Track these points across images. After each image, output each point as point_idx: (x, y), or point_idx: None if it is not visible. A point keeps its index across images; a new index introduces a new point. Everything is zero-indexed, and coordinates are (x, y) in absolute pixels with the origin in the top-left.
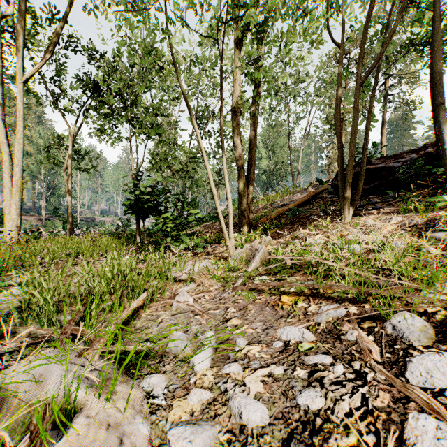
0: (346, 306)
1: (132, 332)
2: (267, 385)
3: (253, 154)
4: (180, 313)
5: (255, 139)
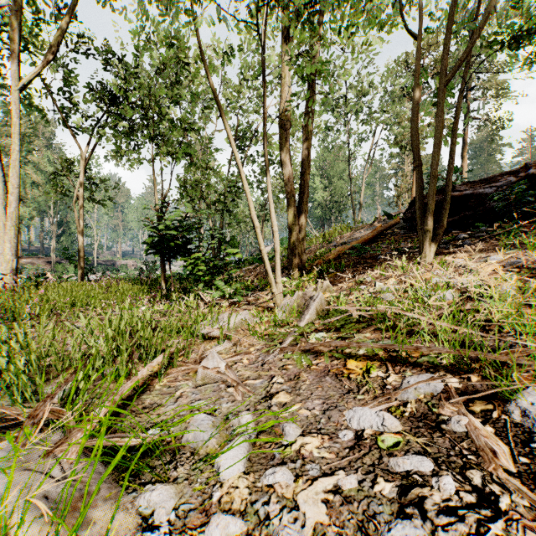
0: (444, 377)
1: (138, 412)
2: (333, 509)
3: (307, 179)
4: (207, 383)
5: (308, 159)
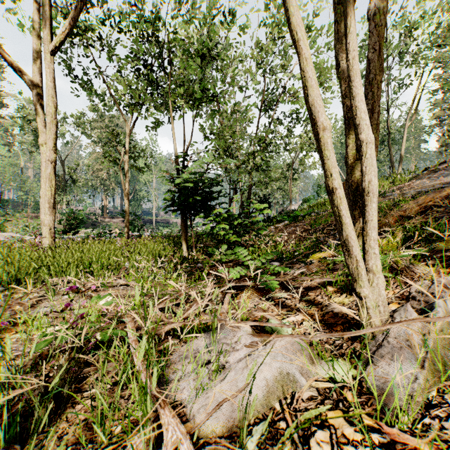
0: None
1: None
2: None
3: (376, 89)
4: None
5: (379, 59)
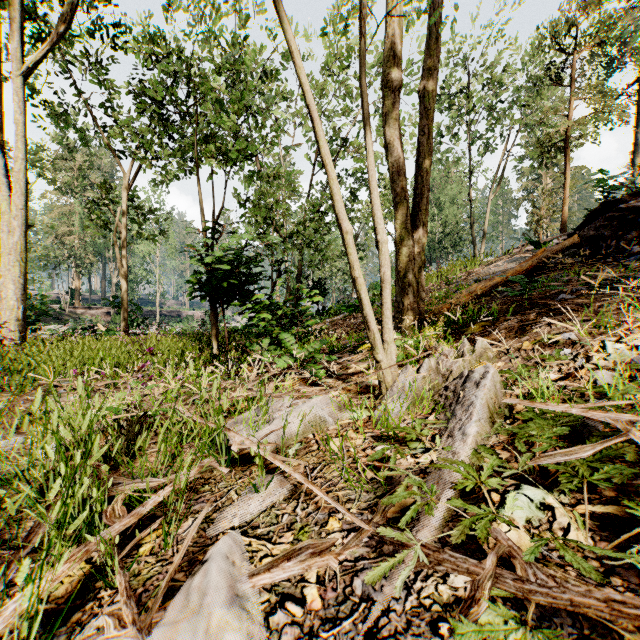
0: None
1: None
2: None
3: (426, 173)
4: None
5: (428, 143)
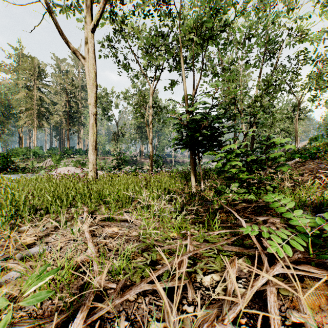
0: None
1: None
2: None
3: None
4: None
5: None
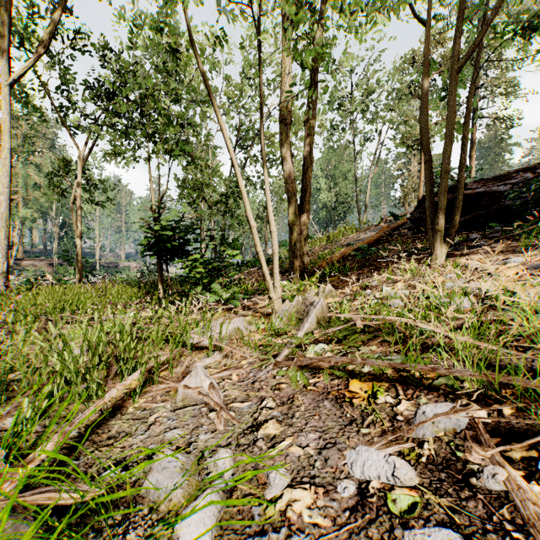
0: (469, 409)
1: (100, 444)
2: None
3: (309, 177)
4: (188, 406)
5: (311, 156)
